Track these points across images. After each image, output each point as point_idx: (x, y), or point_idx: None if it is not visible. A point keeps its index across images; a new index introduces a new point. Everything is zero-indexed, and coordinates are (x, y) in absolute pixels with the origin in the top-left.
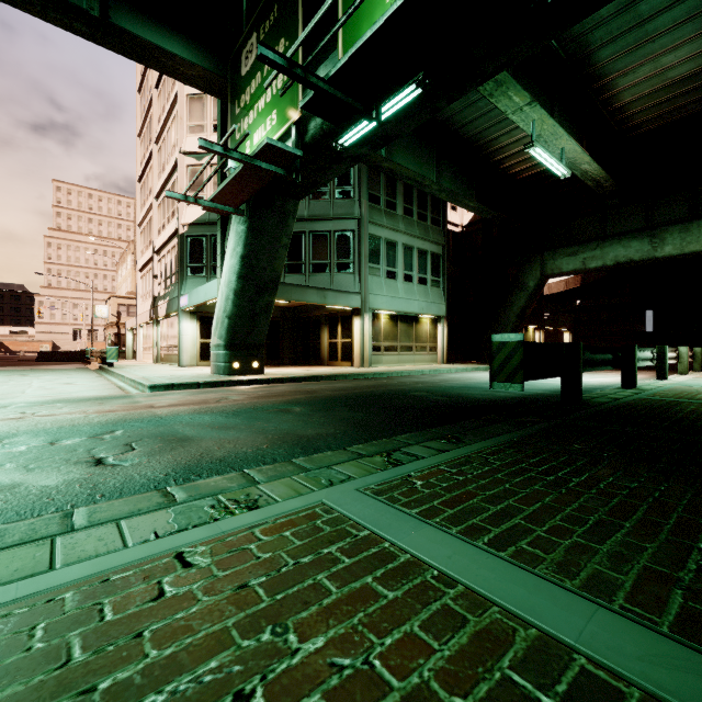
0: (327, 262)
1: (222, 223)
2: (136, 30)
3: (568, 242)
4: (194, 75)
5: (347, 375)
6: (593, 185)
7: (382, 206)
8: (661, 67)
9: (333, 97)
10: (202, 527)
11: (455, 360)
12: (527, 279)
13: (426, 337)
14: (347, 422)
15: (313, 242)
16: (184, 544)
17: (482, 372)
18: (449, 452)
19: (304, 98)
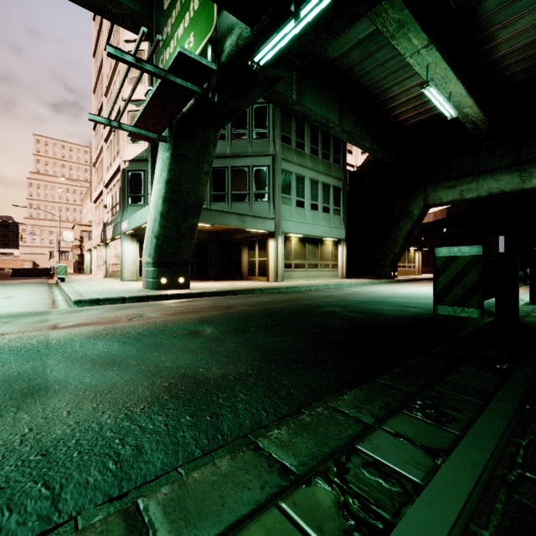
0: (246, 193)
1: (152, 154)
2: None
3: (447, 178)
4: (122, 14)
5: (263, 289)
6: (471, 128)
7: (292, 146)
8: None
9: None
10: None
11: (351, 275)
12: (412, 208)
13: (329, 256)
14: (261, 353)
15: (234, 176)
16: None
17: (378, 286)
18: (452, 459)
19: None
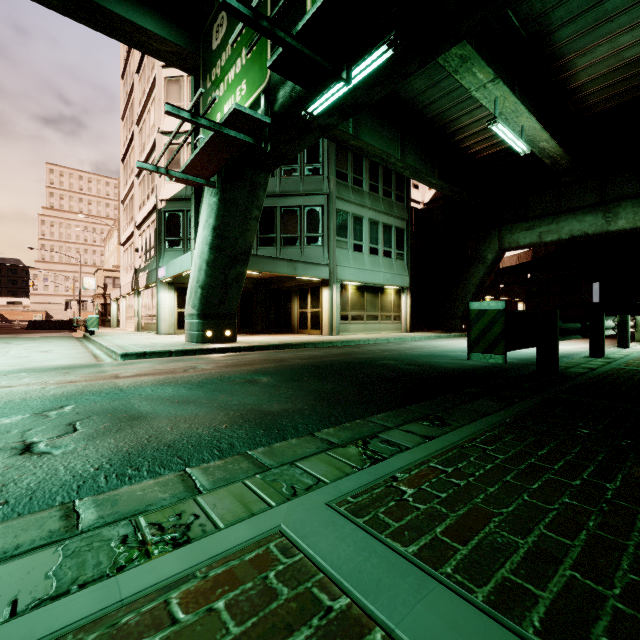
0: (297, 236)
1: (195, 196)
2: (109, 5)
3: (525, 218)
4: (167, 50)
5: (316, 343)
6: (550, 163)
7: (349, 183)
8: (618, 47)
9: (302, 54)
10: (92, 587)
11: (417, 328)
12: (485, 252)
13: (390, 307)
14: (315, 395)
15: (284, 217)
16: (47, 635)
17: (444, 340)
18: (436, 439)
19: (271, 57)
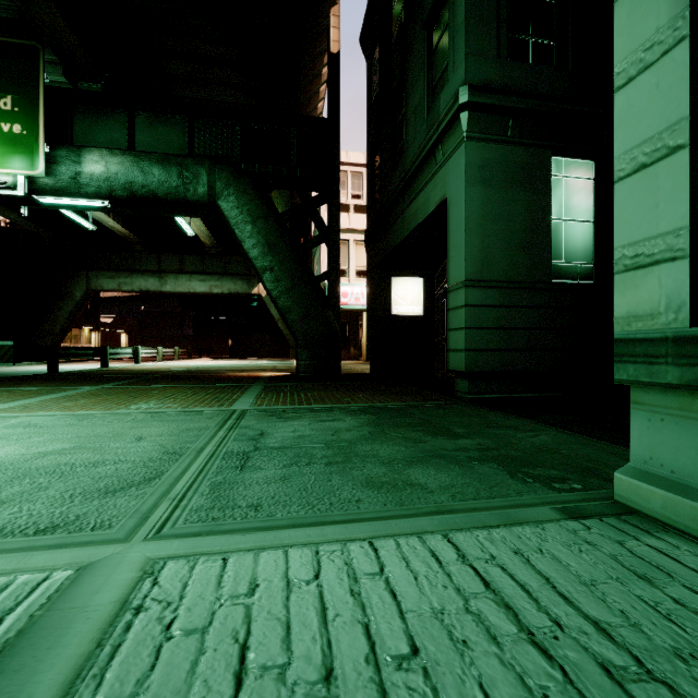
0: None
1: None
2: None
3: (110, 268)
4: None
5: None
6: (123, 235)
7: None
8: None
9: None
10: None
11: None
12: (75, 289)
13: None
14: None
15: None
16: None
17: (21, 366)
18: None
19: None
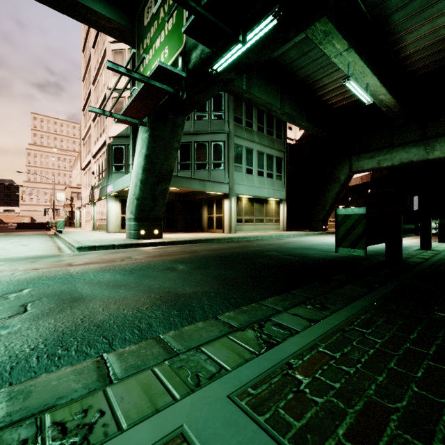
0: (206, 162)
1: (133, 134)
2: None
3: (368, 150)
4: (112, 27)
5: (219, 239)
6: (386, 110)
7: (243, 125)
8: (436, 26)
9: (208, 20)
10: None
11: (291, 228)
12: (339, 174)
13: (272, 213)
14: (219, 280)
15: (196, 149)
16: None
17: (311, 236)
18: (320, 323)
19: (185, 24)
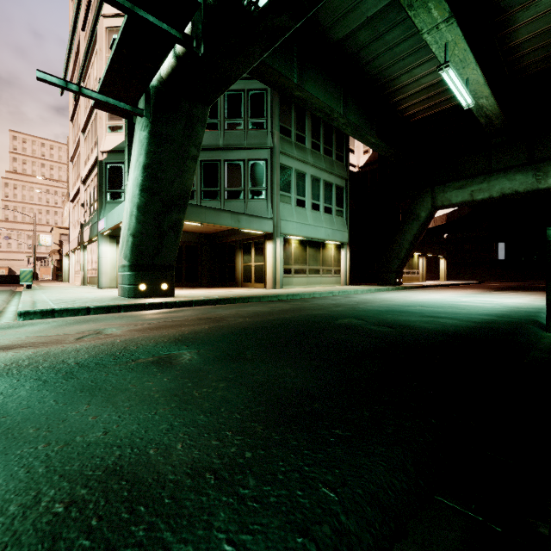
0: (241, 189)
1: (129, 138)
2: None
3: (456, 178)
4: None
5: (260, 297)
6: (485, 123)
7: (292, 139)
8: None
9: None
10: None
11: (353, 282)
12: (419, 210)
13: (331, 261)
14: (267, 402)
15: (227, 170)
16: None
17: (387, 293)
18: None
19: None
